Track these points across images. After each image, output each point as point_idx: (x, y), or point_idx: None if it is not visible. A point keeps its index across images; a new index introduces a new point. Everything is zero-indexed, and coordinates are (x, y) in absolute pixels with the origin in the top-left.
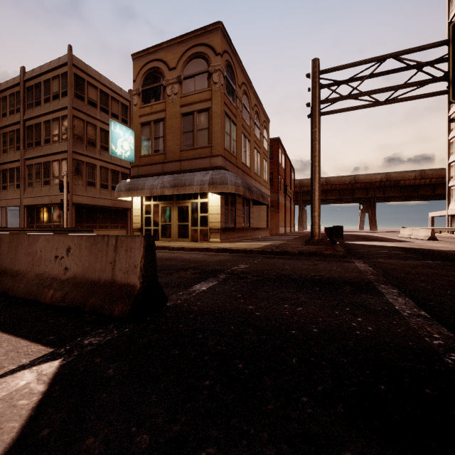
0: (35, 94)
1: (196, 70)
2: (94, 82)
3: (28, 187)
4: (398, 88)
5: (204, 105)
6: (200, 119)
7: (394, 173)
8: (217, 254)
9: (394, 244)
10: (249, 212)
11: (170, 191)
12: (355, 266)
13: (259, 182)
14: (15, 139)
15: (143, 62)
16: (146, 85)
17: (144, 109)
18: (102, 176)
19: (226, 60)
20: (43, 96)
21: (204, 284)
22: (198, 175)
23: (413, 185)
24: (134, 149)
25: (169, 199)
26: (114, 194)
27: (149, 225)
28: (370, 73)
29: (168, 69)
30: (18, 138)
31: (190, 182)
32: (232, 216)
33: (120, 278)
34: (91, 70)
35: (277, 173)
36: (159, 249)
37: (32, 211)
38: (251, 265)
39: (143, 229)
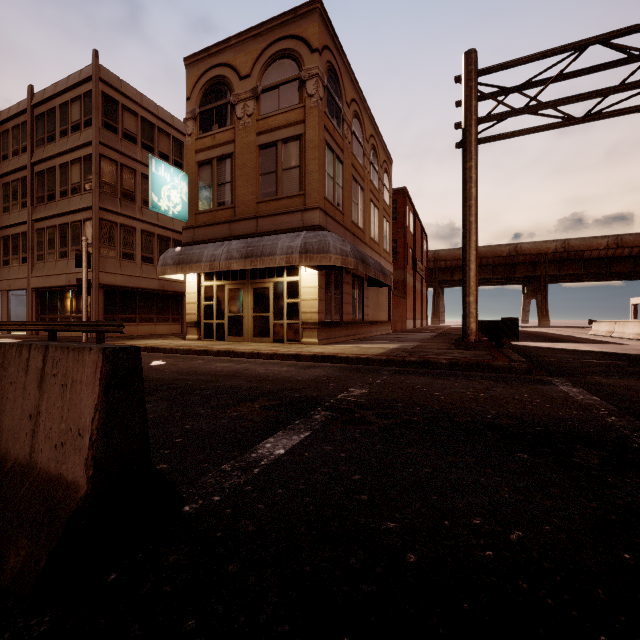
0: (47, 125)
1: (281, 76)
2: (132, 106)
3: (37, 261)
4: (610, 92)
5: (293, 131)
6: (286, 153)
7: (575, 240)
8: (313, 364)
9: (595, 348)
10: (362, 298)
11: (241, 264)
12: (563, 394)
13: (378, 252)
14: (20, 192)
15: (201, 69)
16: (205, 104)
17: (203, 141)
18: (145, 245)
19: (327, 60)
20: (58, 127)
21: (282, 439)
22: (284, 238)
23: (604, 257)
24: (188, 202)
25: (240, 277)
26: (157, 270)
27: (210, 317)
28: (562, 70)
29: (238, 78)
30: (25, 191)
31: (270, 249)
32: (337, 303)
33: (46, 459)
34: (128, 87)
35: (403, 240)
36: (222, 355)
37: (43, 297)
38: (371, 389)
39: (202, 324)
